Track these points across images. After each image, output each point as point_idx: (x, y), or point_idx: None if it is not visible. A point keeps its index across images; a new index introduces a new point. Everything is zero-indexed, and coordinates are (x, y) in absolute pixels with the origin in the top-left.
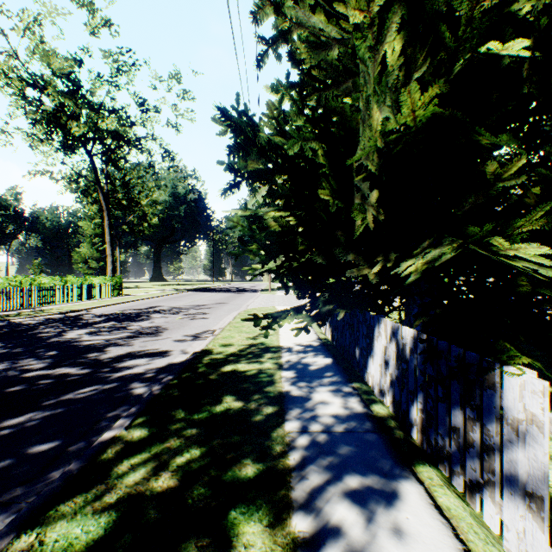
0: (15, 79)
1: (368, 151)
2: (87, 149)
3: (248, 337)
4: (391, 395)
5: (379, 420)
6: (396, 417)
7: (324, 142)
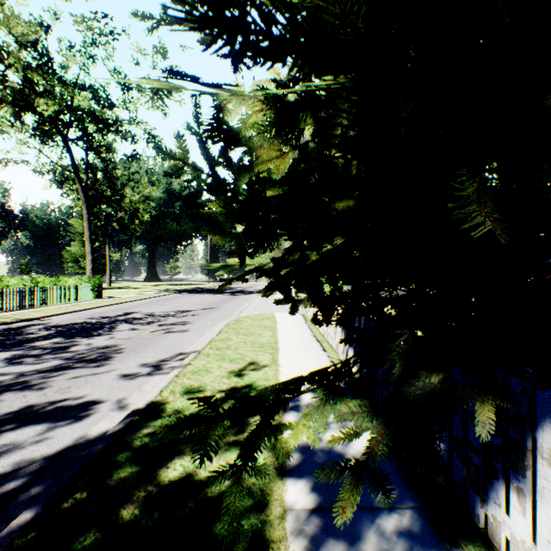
0: None
1: None
2: (62, 133)
3: (232, 371)
4: None
5: None
6: None
7: None
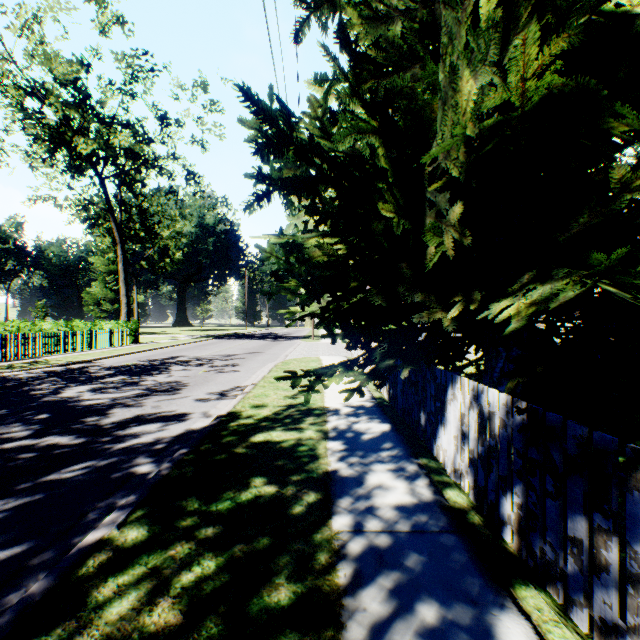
0: (11, 87)
1: (452, 143)
2: (97, 170)
3: (286, 396)
4: (471, 478)
5: (457, 513)
6: (479, 508)
7: (386, 139)
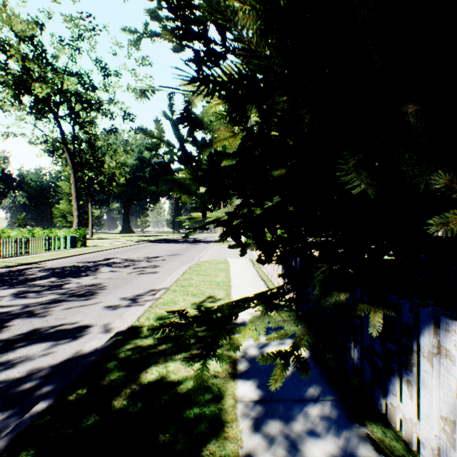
0: None
1: None
2: (53, 111)
3: (194, 303)
4: None
5: None
6: None
7: None
